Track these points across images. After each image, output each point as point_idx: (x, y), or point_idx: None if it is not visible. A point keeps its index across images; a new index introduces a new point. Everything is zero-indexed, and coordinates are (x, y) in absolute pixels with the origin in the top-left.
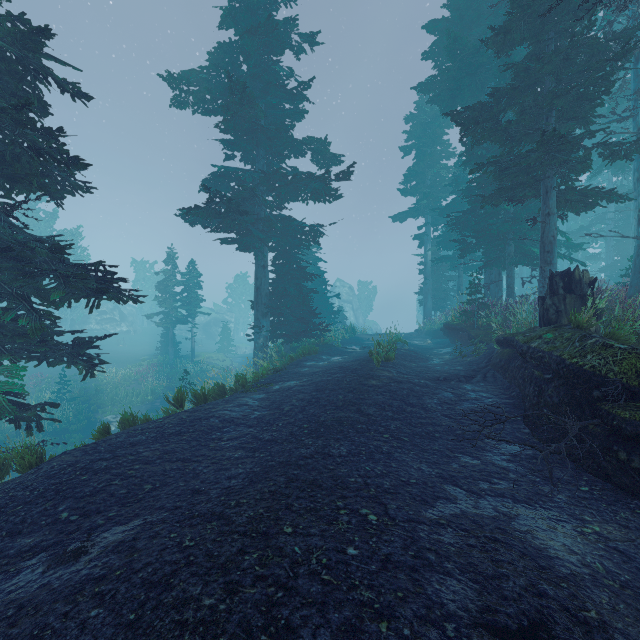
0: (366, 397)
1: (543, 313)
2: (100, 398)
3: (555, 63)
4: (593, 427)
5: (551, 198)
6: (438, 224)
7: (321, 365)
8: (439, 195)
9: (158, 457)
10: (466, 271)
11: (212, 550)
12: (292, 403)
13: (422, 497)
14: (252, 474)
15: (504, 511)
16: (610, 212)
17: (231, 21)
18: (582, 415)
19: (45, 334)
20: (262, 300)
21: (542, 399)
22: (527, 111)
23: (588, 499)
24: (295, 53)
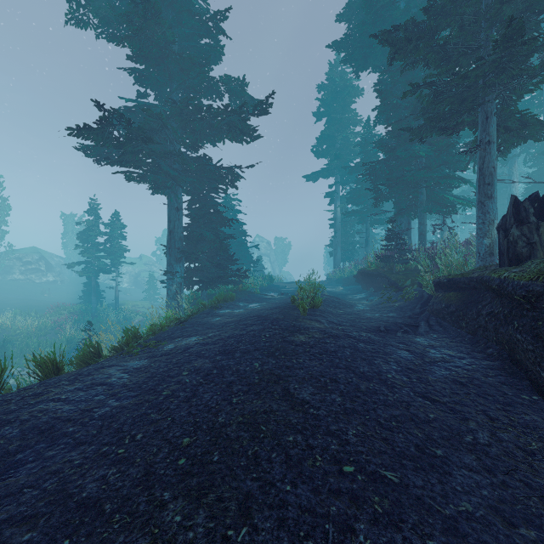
0: (295, 364)
1: (508, 247)
2: (8, 350)
3: None
4: None
5: (491, 125)
6: (347, 183)
7: (236, 313)
8: (347, 157)
9: None
10: (373, 224)
11: None
12: (180, 378)
13: None
14: None
15: None
16: None
17: None
18: None
19: None
20: (175, 244)
21: None
22: (465, 28)
23: None
24: None
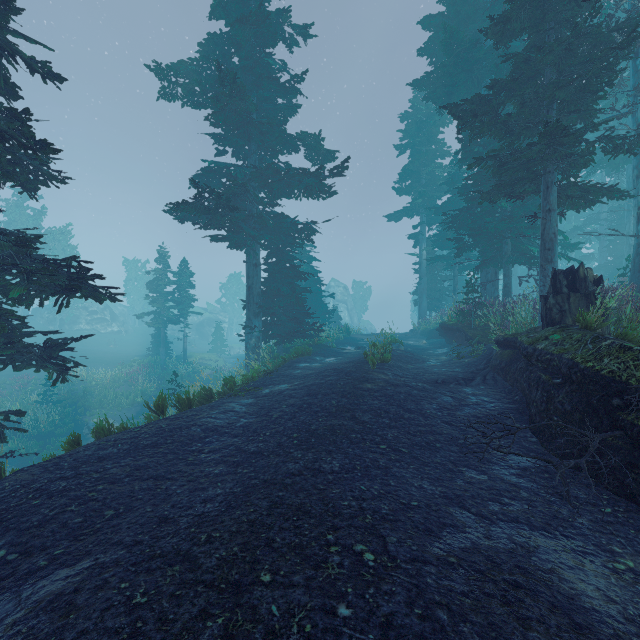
0: (361, 402)
1: (546, 313)
2: (88, 400)
3: (557, 53)
4: (613, 439)
5: (552, 194)
6: (433, 223)
7: (314, 367)
8: (434, 194)
9: (127, 474)
10: (461, 271)
11: (167, 611)
12: (282, 409)
13: (426, 525)
14: (231, 496)
15: (521, 542)
16: (603, 212)
17: (222, 11)
18: (599, 425)
19: (12, 335)
20: (254, 299)
21: (552, 406)
22: (527, 104)
23: (613, 523)
24: (288, 46)
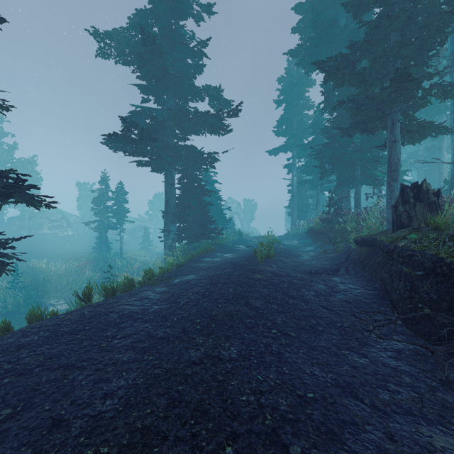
0: (253, 290)
1: (396, 218)
2: (46, 286)
3: (401, 20)
4: None
5: (396, 128)
6: (301, 157)
7: (215, 261)
8: (302, 136)
9: (39, 364)
10: (322, 190)
11: None
12: (188, 296)
13: (327, 425)
14: (132, 389)
15: (425, 443)
16: (420, 150)
17: None
18: None
19: None
20: (170, 210)
21: (416, 294)
22: (378, 60)
23: None
24: (196, 20)
